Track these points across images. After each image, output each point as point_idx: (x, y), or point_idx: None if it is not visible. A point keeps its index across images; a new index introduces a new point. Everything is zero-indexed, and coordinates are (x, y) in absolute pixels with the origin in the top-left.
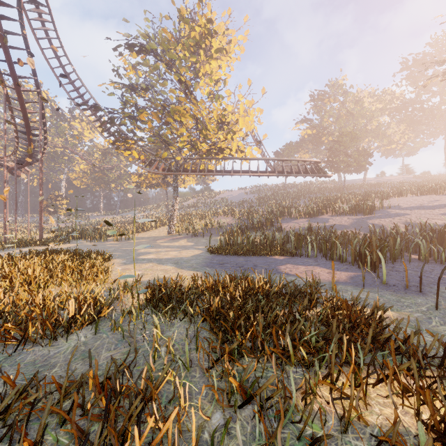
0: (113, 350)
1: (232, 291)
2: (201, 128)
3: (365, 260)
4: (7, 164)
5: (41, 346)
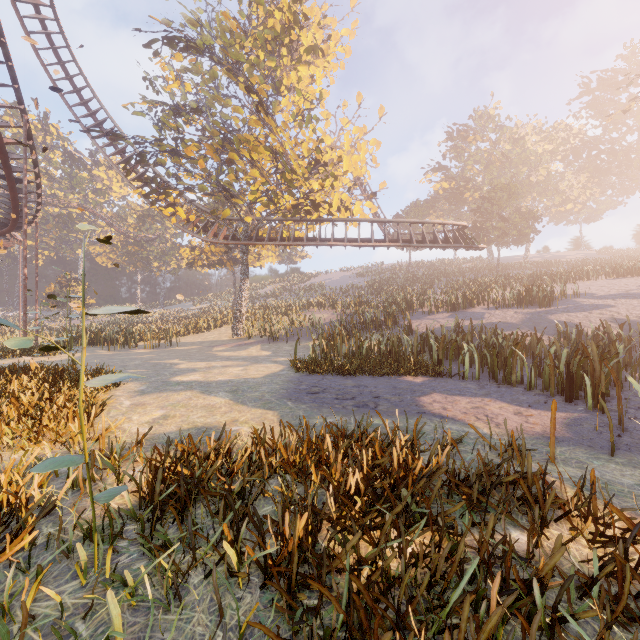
0: None
1: (339, 478)
2: (284, 170)
3: (576, 388)
4: None
5: None
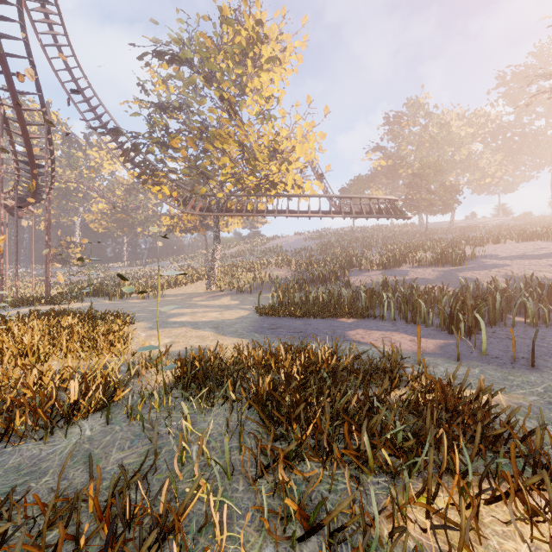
0: (127, 450)
1: (288, 366)
2: (249, 157)
3: (457, 324)
4: (5, 203)
5: (31, 443)
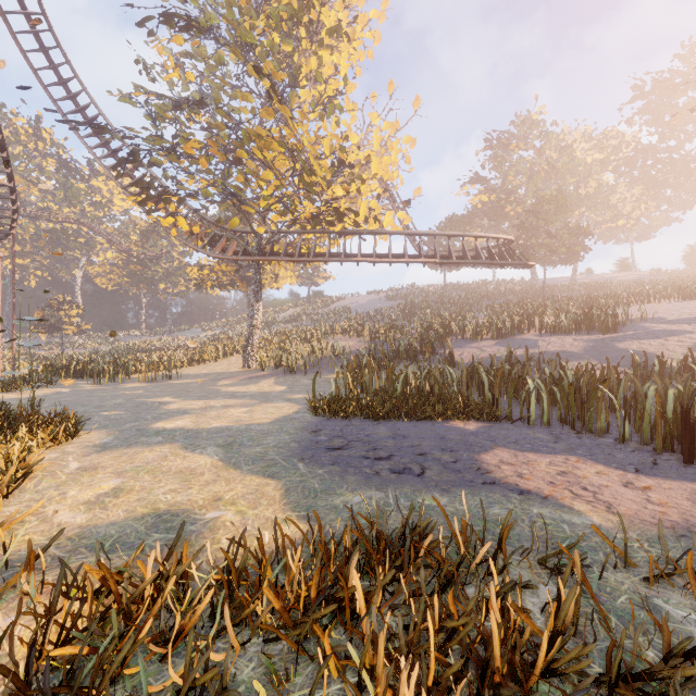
0: None
1: (381, 694)
2: (302, 171)
3: (695, 442)
4: None
5: None
